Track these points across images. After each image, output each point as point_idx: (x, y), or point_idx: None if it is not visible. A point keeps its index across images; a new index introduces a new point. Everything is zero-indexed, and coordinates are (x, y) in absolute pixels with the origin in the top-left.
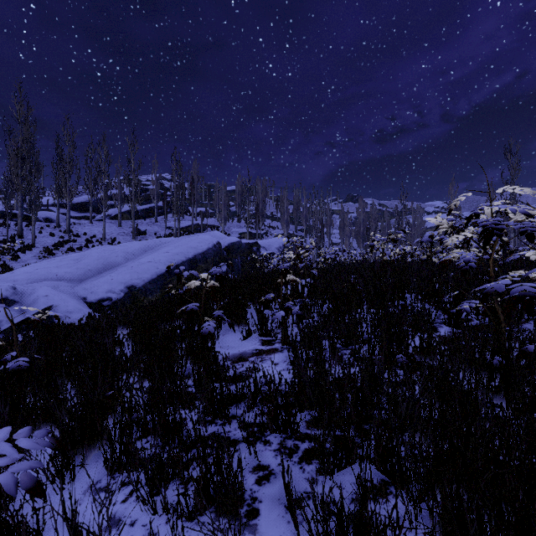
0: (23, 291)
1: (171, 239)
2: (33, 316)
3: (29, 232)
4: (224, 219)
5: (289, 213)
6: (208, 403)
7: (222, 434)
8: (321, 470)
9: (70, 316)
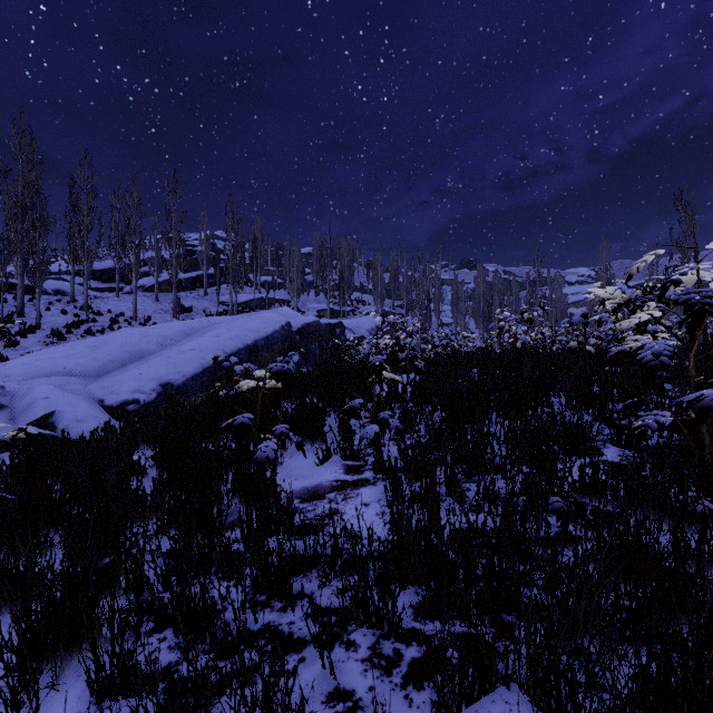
0: (14, 390)
1: (223, 319)
2: (3, 434)
3: (33, 309)
4: (298, 291)
5: (384, 283)
6: (261, 574)
7: (280, 627)
8: (439, 705)
9: (80, 426)
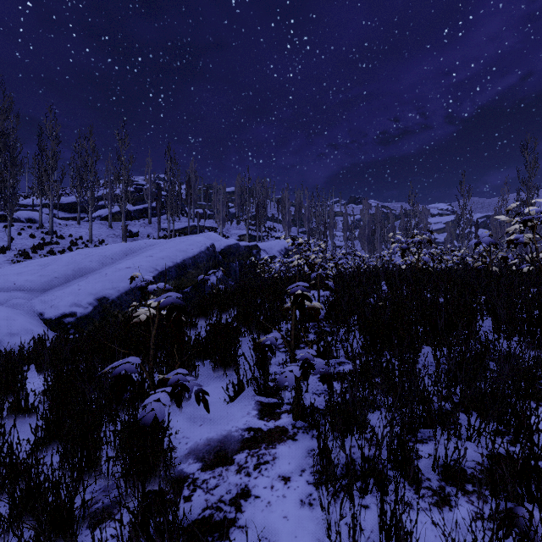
0: None
1: (158, 241)
2: None
3: (7, 233)
4: (223, 220)
5: (291, 214)
6: None
7: None
8: None
9: (13, 339)
